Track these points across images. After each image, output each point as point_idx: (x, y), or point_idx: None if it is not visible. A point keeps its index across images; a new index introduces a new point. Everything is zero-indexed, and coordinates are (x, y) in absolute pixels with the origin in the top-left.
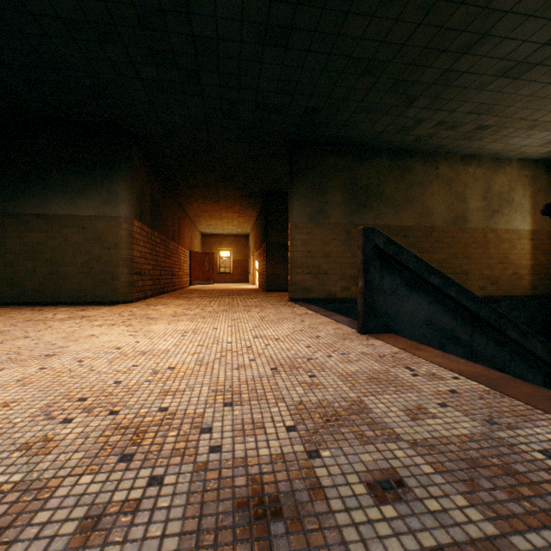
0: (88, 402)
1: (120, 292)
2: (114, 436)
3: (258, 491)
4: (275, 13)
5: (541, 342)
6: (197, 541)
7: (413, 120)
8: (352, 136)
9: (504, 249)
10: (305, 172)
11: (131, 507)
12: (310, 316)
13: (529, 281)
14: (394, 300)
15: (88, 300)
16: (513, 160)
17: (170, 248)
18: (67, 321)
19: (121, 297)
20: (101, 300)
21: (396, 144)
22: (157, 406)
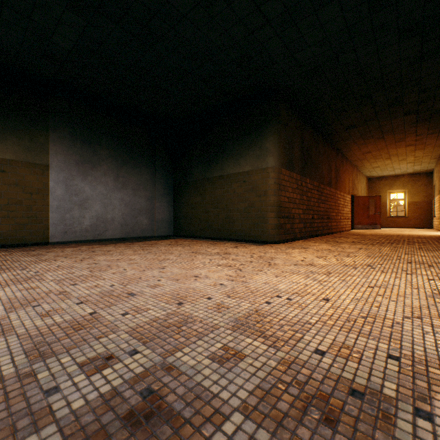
0: None
1: (267, 233)
2: None
3: None
4: None
5: None
6: None
7: None
8: None
9: None
10: None
11: None
12: None
13: None
14: None
15: (246, 239)
16: None
17: (324, 193)
18: (209, 256)
19: (269, 238)
20: (254, 239)
21: None
22: None
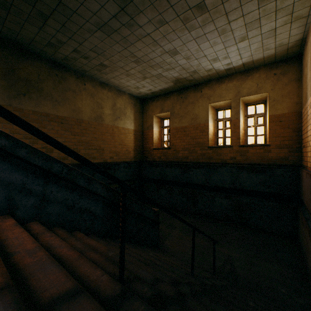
0: None
1: None
2: None
3: None
4: None
5: (101, 184)
6: None
7: (56, 40)
8: (5, 32)
9: (123, 137)
10: None
11: None
12: None
13: (133, 154)
14: None
15: None
16: (126, 93)
17: None
18: None
19: None
20: None
21: (52, 56)
22: None
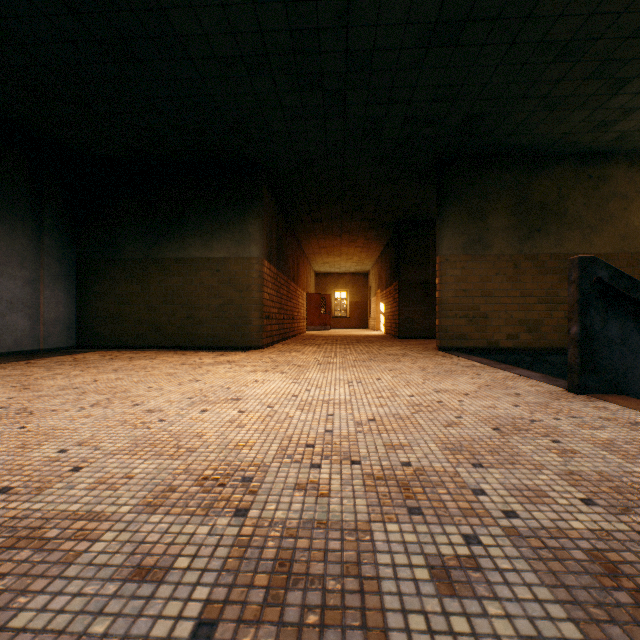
0: (318, 449)
1: (251, 337)
2: (378, 486)
3: (613, 569)
4: (449, 6)
5: None
6: (584, 613)
7: (619, 112)
8: (524, 142)
9: None
10: (458, 194)
11: (469, 563)
12: (482, 369)
13: None
14: (625, 350)
15: (221, 345)
16: None
17: (290, 289)
18: (218, 366)
19: (253, 342)
20: (233, 345)
21: (586, 146)
22: (395, 460)
